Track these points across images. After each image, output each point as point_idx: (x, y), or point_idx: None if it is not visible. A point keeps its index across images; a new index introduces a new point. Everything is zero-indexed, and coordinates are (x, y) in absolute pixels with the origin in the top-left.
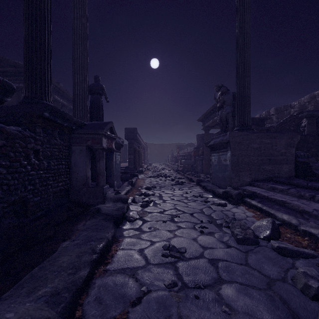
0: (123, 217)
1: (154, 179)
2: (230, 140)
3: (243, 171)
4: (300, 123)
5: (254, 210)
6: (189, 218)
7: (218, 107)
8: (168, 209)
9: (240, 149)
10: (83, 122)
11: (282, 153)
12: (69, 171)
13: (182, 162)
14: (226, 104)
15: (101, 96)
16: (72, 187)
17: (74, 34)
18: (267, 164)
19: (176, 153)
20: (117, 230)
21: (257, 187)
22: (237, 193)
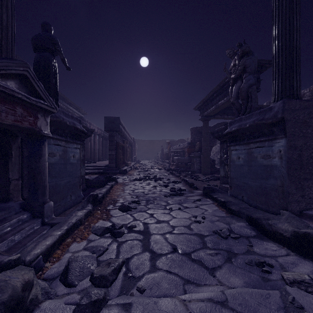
0: None
1: (139, 184)
2: (286, 117)
3: (310, 179)
4: None
5: None
6: None
7: (232, 80)
8: None
9: (306, 136)
10: None
11: None
12: None
13: (175, 159)
14: (247, 72)
15: (53, 55)
16: None
17: None
18: None
19: (166, 149)
20: None
21: None
22: None
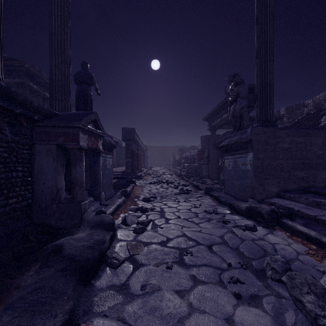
0: (99, 262)
1: (154, 186)
2: (252, 139)
3: (269, 179)
4: (318, 122)
5: (303, 239)
6: (207, 256)
7: (230, 102)
8: (174, 237)
9: (266, 150)
10: (52, 111)
11: (319, 155)
12: (31, 181)
13: (185, 166)
14: (240, 97)
15: (90, 86)
16: (35, 203)
17: (50, 3)
18: (299, 170)
19: (178, 156)
20: (84, 292)
21: (290, 200)
22: (269, 211)
